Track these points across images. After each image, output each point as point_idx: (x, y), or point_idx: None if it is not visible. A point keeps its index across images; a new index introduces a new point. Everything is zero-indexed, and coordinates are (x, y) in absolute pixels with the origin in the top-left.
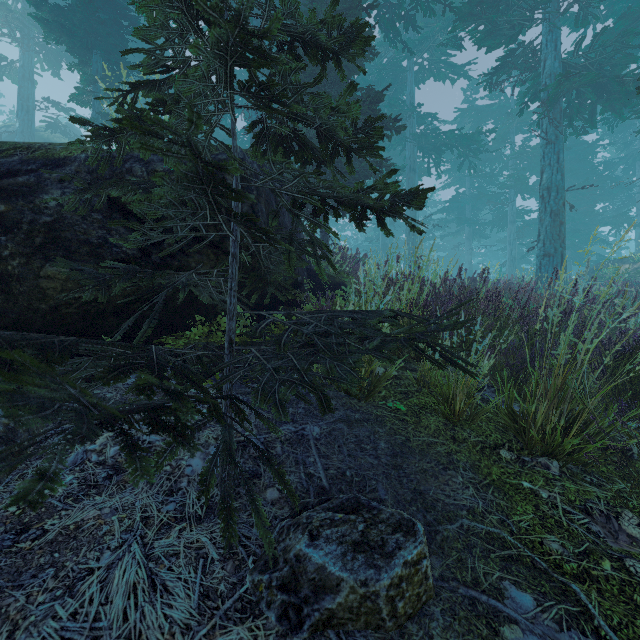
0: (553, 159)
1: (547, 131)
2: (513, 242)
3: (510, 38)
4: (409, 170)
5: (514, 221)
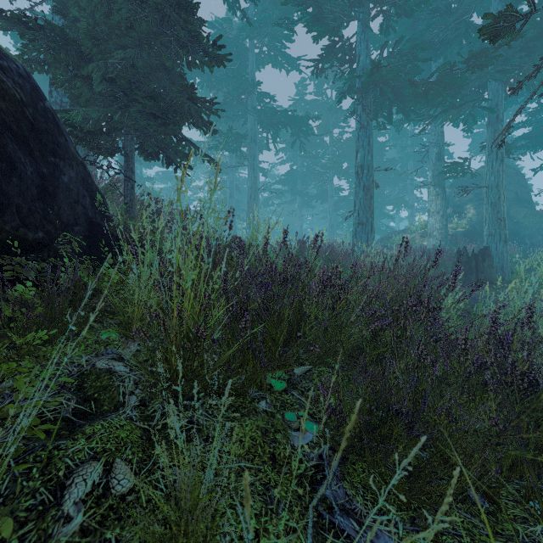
0: (365, 141)
1: (361, 117)
2: (332, 212)
3: (333, 30)
4: (251, 140)
5: (333, 196)
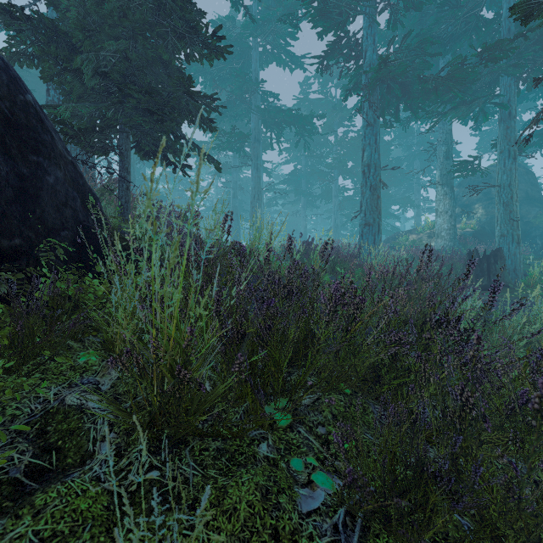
0: (372, 140)
1: (367, 114)
2: (337, 212)
3: (338, 25)
4: (254, 140)
5: (337, 196)
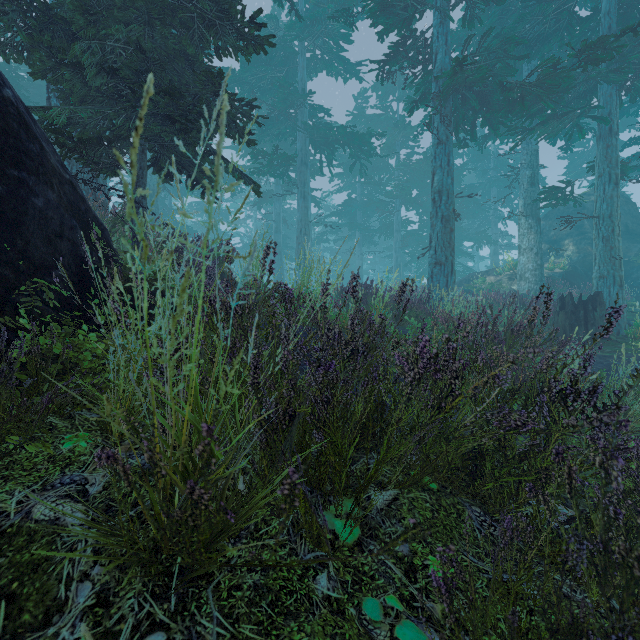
0: (444, 161)
1: (438, 130)
2: (398, 250)
3: (403, 22)
4: (301, 163)
5: (399, 230)
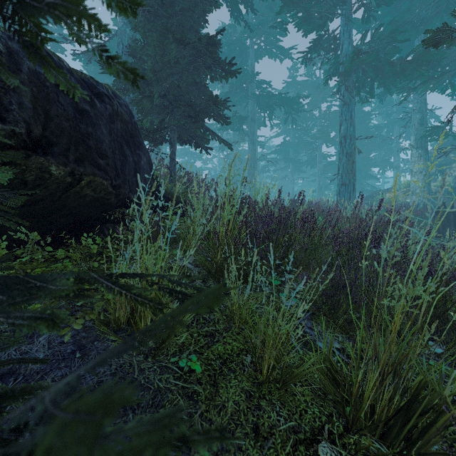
0: (348, 116)
1: (344, 95)
2: (320, 176)
3: (319, 26)
4: (251, 120)
5: (321, 161)
